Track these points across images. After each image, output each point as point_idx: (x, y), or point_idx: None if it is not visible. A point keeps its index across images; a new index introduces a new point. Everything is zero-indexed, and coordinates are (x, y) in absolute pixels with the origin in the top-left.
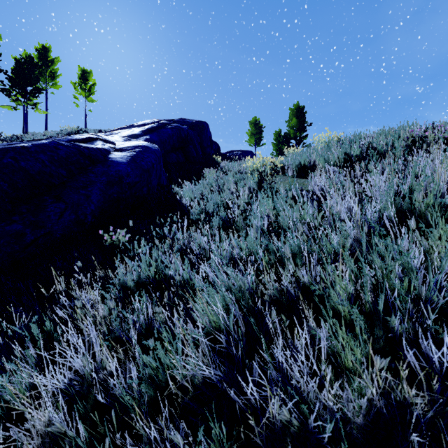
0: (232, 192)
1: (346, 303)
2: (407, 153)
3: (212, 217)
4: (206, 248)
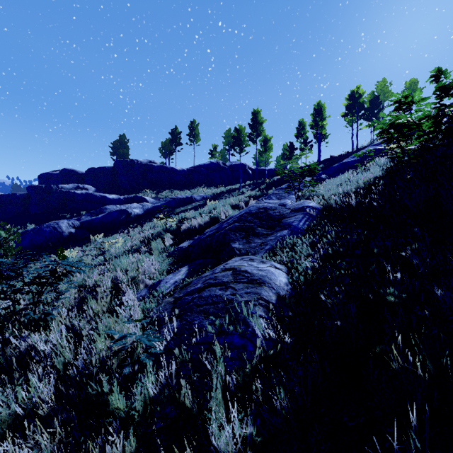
0: None
1: None
2: None
3: None
4: None
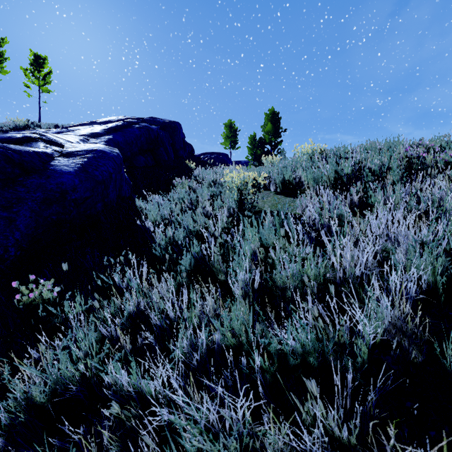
0: (208, 212)
1: None
2: (401, 174)
3: (182, 247)
4: (171, 314)
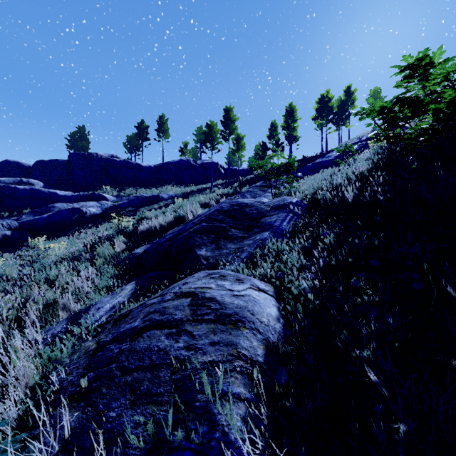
0: None
1: None
2: None
3: None
4: None
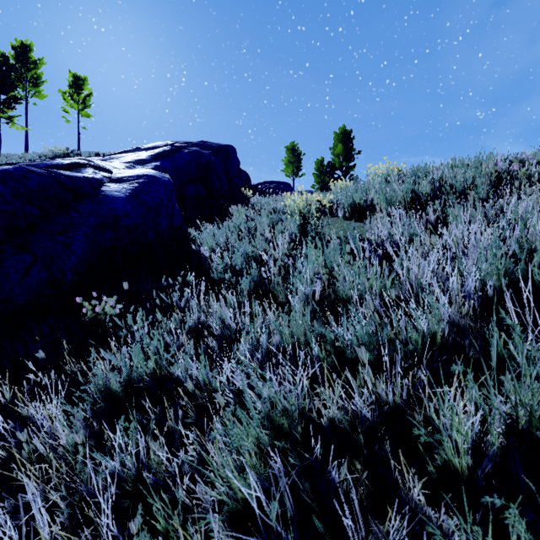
0: (267, 239)
1: (464, 452)
2: (489, 192)
3: (240, 273)
4: (232, 326)
